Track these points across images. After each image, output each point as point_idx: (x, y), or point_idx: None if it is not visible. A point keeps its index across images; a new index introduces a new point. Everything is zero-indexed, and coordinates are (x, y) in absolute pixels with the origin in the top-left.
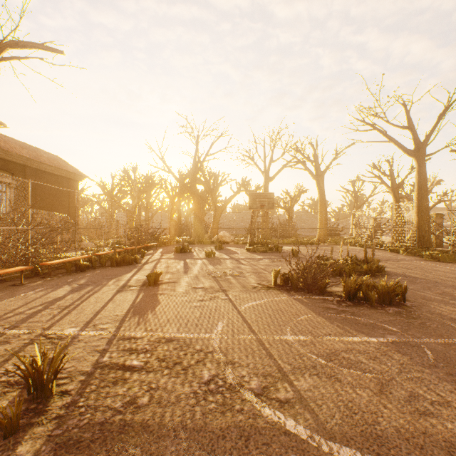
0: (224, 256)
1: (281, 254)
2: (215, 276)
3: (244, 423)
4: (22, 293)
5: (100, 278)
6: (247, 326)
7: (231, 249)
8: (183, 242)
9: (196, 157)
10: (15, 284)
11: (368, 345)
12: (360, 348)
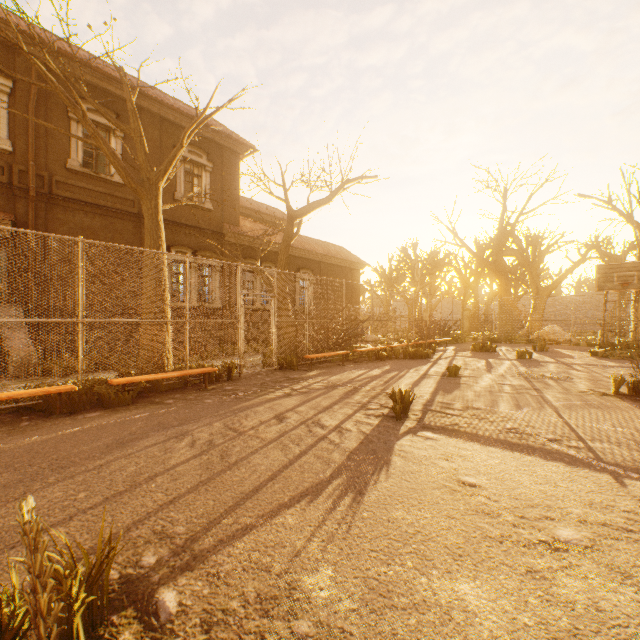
0: (547, 359)
1: None
2: (527, 377)
3: (534, 445)
4: (349, 370)
5: (399, 366)
6: (556, 414)
7: (561, 351)
8: (483, 338)
9: (502, 219)
10: (339, 364)
11: None
12: None
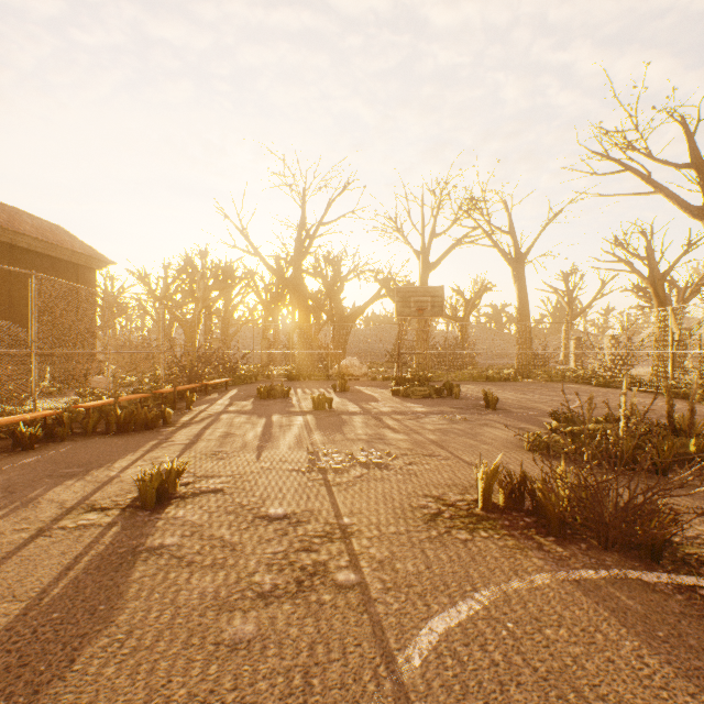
0: (350, 406)
1: (461, 403)
2: (326, 469)
3: None
4: None
5: (43, 473)
6: None
7: (363, 389)
8: (272, 378)
9: (302, 228)
10: None
11: None
12: None
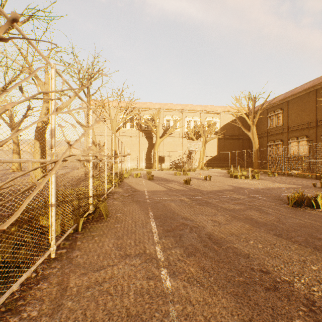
0: None
1: None
2: None
3: (291, 188)
4: None
5: None
6: None
7: None
8: None
9: None
10: None
11: (285, 194)
12: (287, 193)
